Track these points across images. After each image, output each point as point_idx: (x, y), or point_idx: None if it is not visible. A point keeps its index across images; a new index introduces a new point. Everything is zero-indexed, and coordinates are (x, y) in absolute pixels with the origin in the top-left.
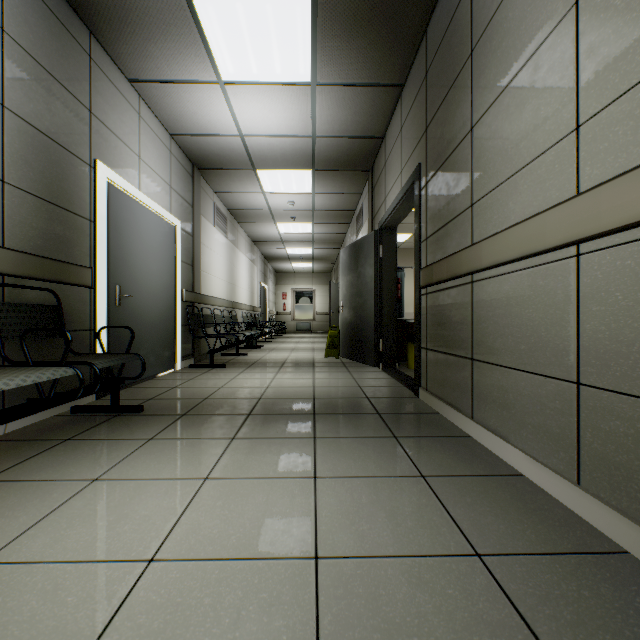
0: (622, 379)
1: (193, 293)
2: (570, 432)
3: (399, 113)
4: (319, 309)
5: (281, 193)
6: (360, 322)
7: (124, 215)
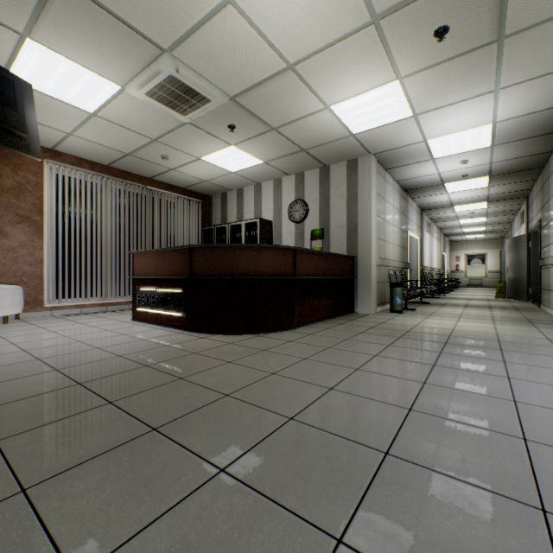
0: None
1: (421, 266)
2: None
3: (535, 187)
4: (490, 268)
5: (465, 210)
6: (517, 279)
7: (410, 244)
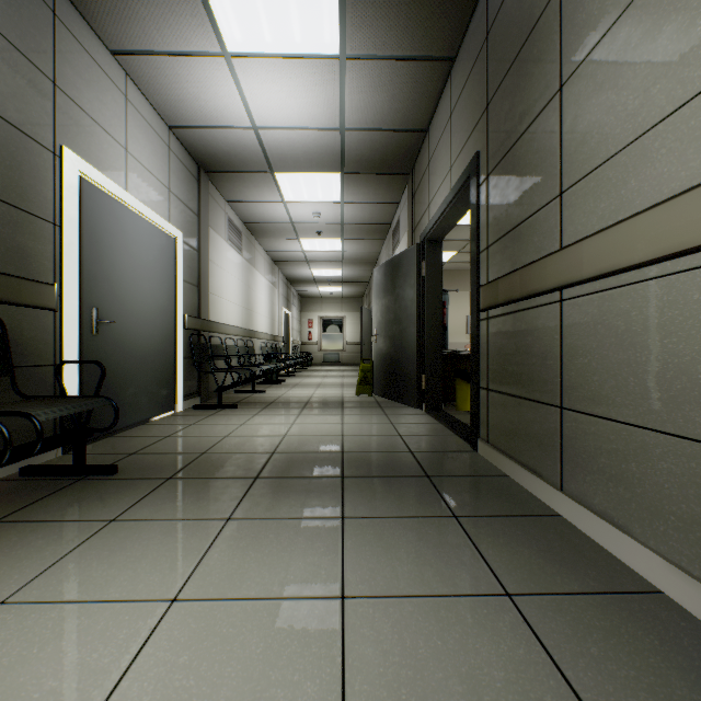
0: None
1: (199, 319)
2: None
3: (448, 96)
4: (349, 338)
5: (305, 202)
6: (398, 354)
7: (104, 220)
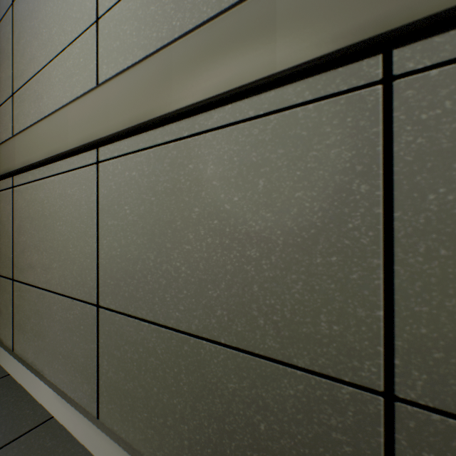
0: (130, 300)
1: None
2: (92, 361)
3: None
4: None
5: None
6: None
7: None
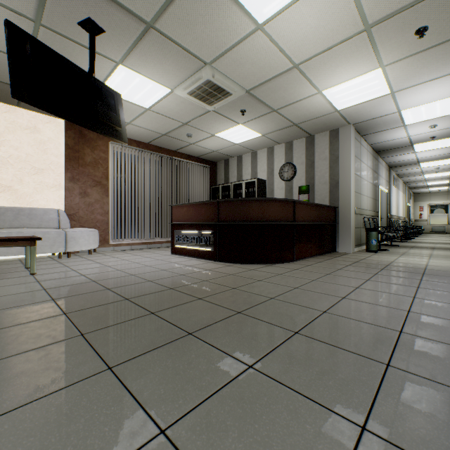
0: None
1: (389, 215)
2: None
3: None
4: None
5: (430, 166)
6: None
7: (380, 196)
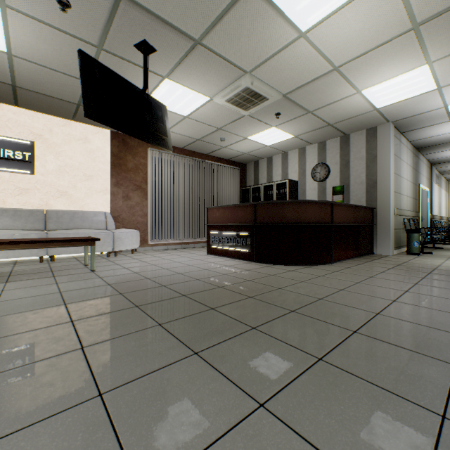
0: None
1: (431, 215)
2: None
3: None
4: None
5: None
6: None
7: (421, 195)
